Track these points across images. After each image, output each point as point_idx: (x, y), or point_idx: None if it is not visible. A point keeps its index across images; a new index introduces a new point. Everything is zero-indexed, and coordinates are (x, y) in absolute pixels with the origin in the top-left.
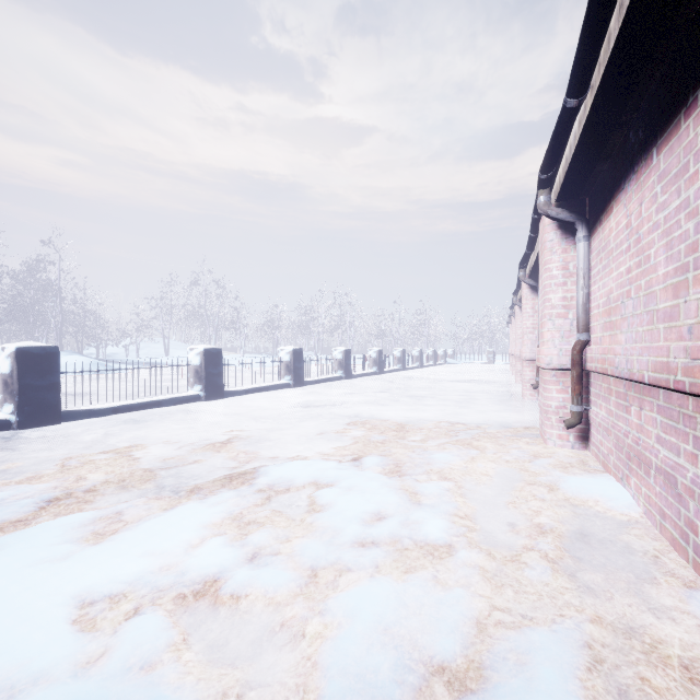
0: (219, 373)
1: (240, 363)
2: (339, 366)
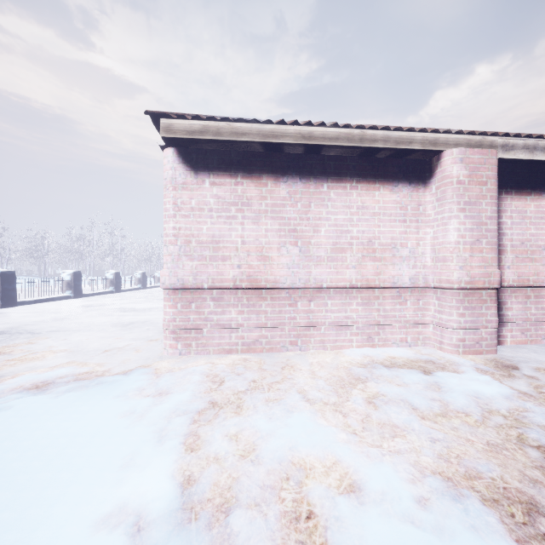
0: (13, 288)
1: (29, 282)
2: (111, 284)
